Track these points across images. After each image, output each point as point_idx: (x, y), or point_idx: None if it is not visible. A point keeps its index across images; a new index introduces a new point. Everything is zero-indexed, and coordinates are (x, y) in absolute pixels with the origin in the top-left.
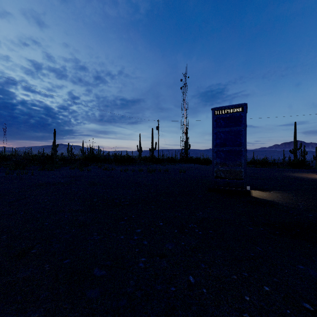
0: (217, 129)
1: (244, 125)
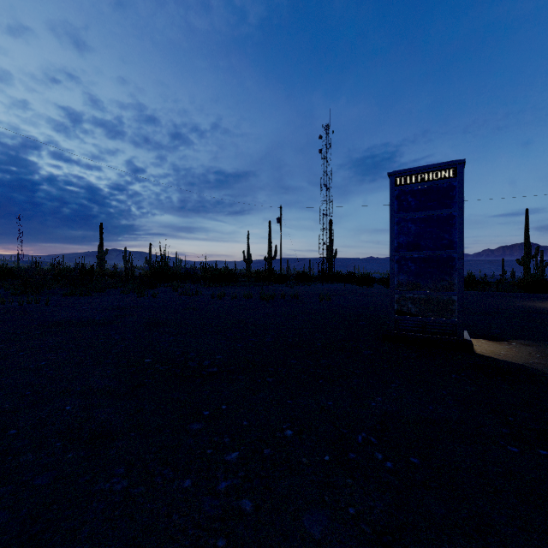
0: (400, 215)
1: (460, 204)
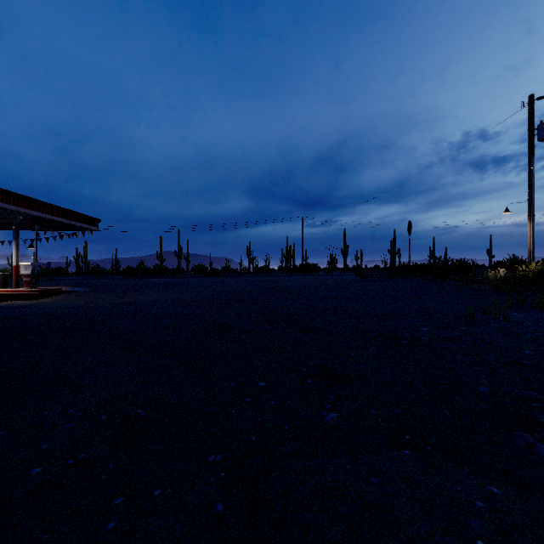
0: None
1: None
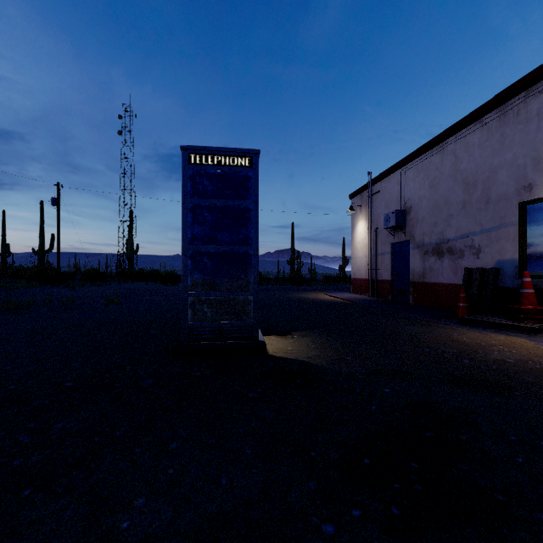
0: (195, 200)
1: (255, 197)
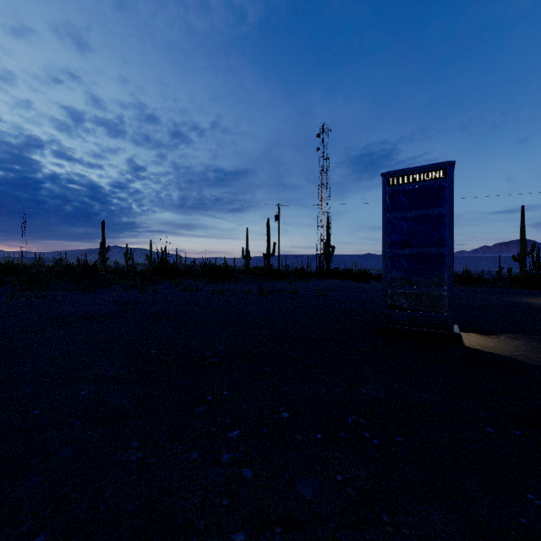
0: (393, 214)
1: (450, 204)
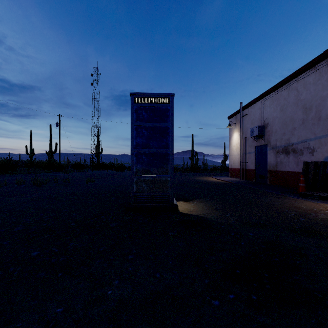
0: (138, 123)
1: (172, 121)
